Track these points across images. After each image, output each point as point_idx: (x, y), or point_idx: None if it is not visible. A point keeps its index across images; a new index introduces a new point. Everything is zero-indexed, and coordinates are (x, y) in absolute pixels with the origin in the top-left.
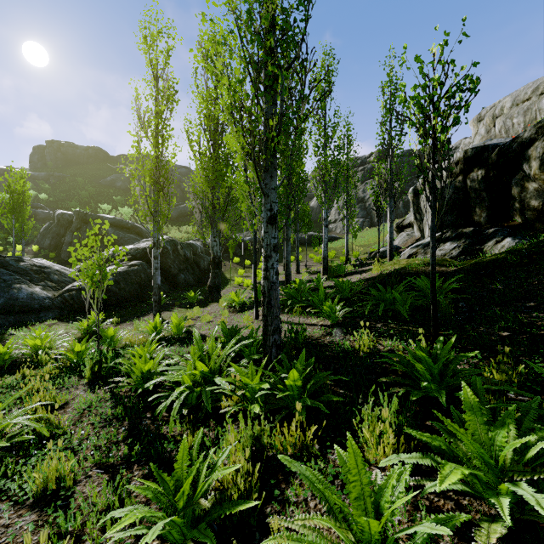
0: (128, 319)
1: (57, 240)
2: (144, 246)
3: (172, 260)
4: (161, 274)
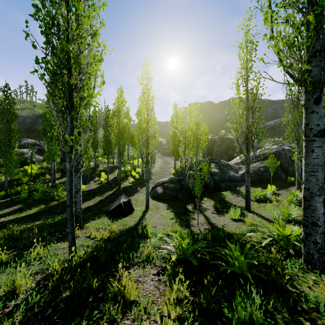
0: (280, 188)
1: (209, 150)
2: (266, 152)
3: (284, 159)
4: (279, 167)
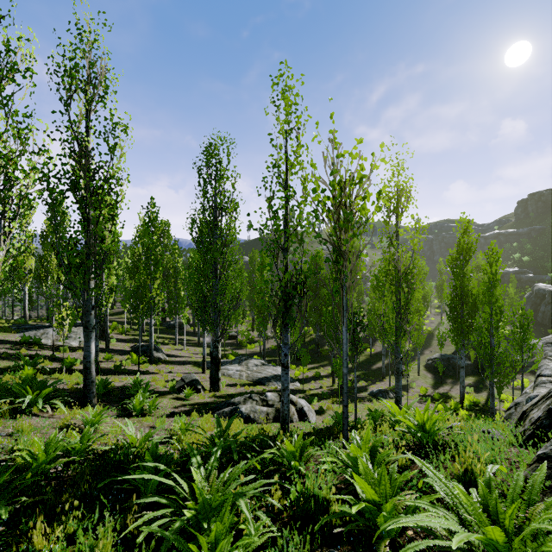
0: None
1: (534, 306)
2: None
3: None
4: None
